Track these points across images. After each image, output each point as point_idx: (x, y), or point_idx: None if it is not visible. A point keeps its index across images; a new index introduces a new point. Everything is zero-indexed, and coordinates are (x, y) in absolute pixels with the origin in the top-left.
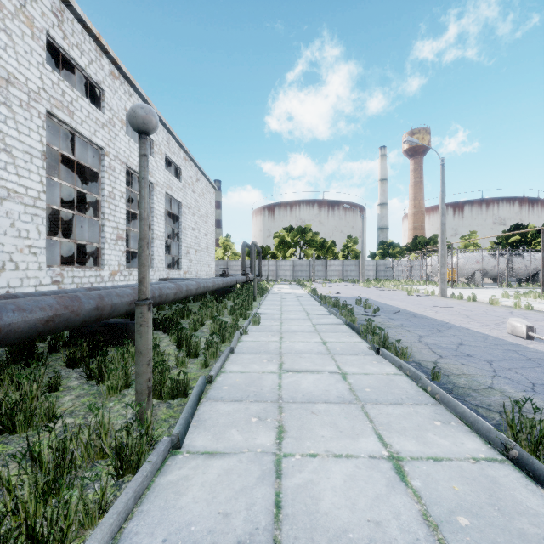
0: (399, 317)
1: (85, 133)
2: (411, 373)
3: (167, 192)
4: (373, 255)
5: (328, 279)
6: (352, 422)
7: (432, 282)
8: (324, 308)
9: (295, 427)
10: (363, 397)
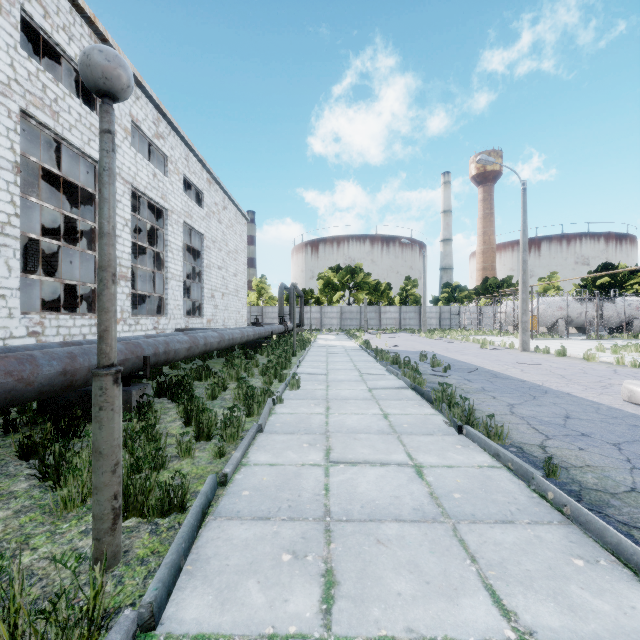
0: (478, 378)
1: (75, 141)
2: (516, 466)
3: (186, 221)
4: (436, 300)
5: (383, 328)
6: (443, 562)
7: (507, 332)
8: (381, 365)
9: (352, 574)
10: (452, 509)
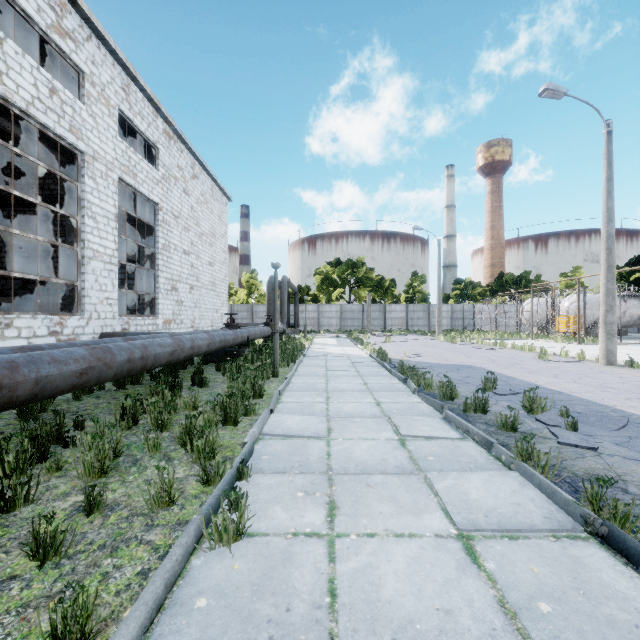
0: None
1: None
2: None
3: (124, 179)
4: (446, 298)
5: (388, 329)
6: None
7: (541, 335)
8: (423, 401)
9: None
10: None
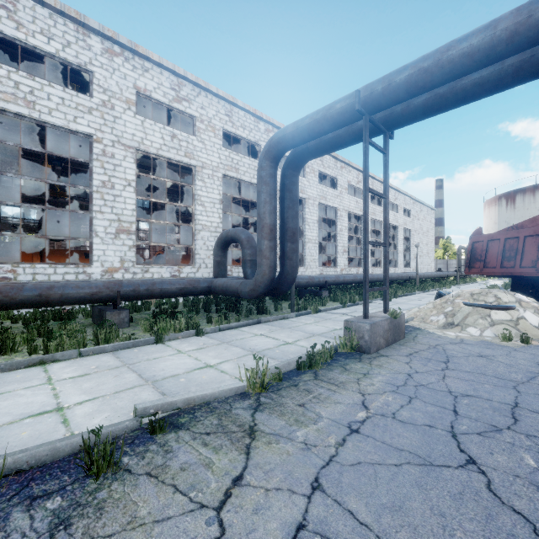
0: None
1: (377, 218)
2: None
3: (404, 227)
4: None
5: None
6: None
7: None
8: None
9: None
10: None
